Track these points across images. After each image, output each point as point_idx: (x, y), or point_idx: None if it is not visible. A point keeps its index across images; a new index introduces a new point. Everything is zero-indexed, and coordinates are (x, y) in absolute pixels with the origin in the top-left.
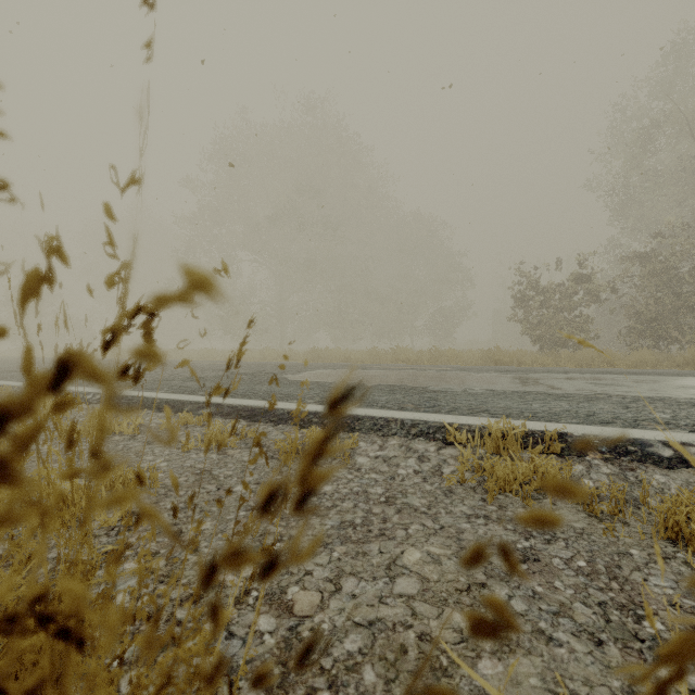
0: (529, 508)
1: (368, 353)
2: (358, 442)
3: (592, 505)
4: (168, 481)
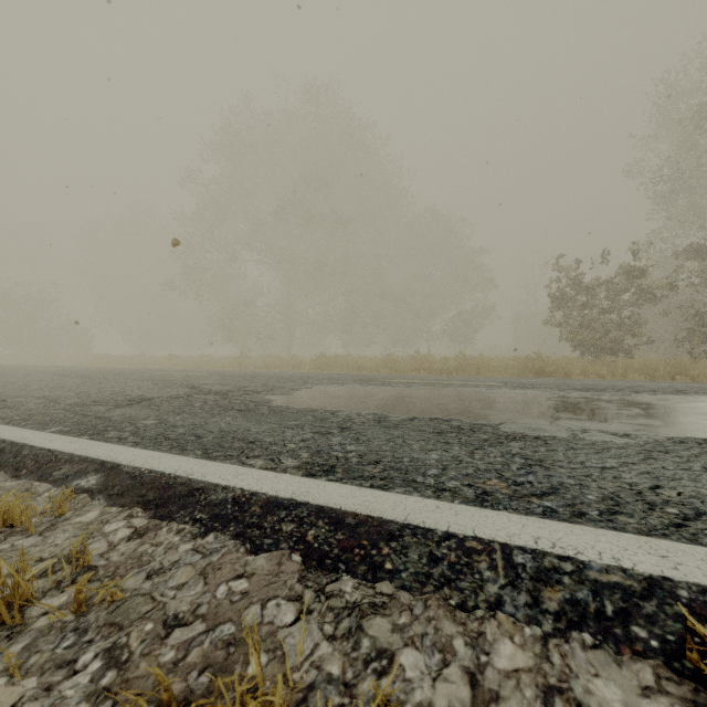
0: None
1: (384, 360)
2: (398, 657)
3: None
4: None
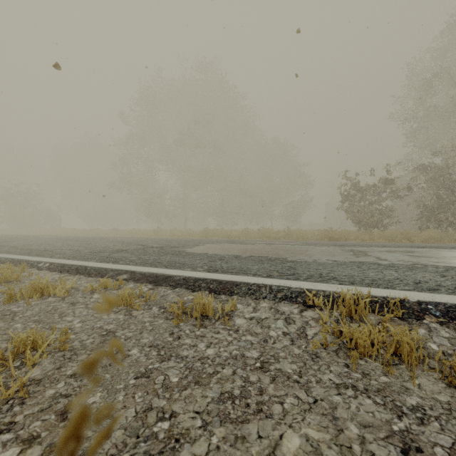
0: (390, 376)
1: (243, 232)
2: (236, 305)
3: (450, 376)
4: (77, 343)
